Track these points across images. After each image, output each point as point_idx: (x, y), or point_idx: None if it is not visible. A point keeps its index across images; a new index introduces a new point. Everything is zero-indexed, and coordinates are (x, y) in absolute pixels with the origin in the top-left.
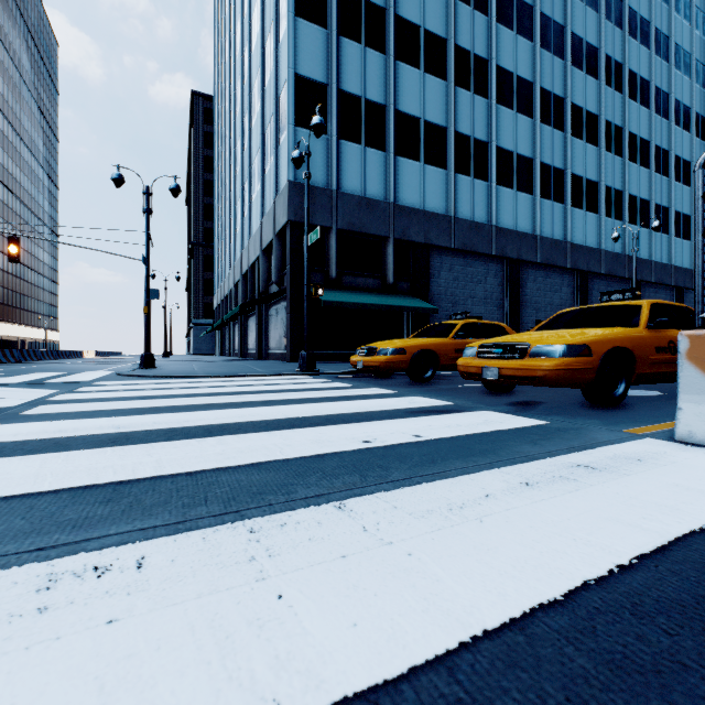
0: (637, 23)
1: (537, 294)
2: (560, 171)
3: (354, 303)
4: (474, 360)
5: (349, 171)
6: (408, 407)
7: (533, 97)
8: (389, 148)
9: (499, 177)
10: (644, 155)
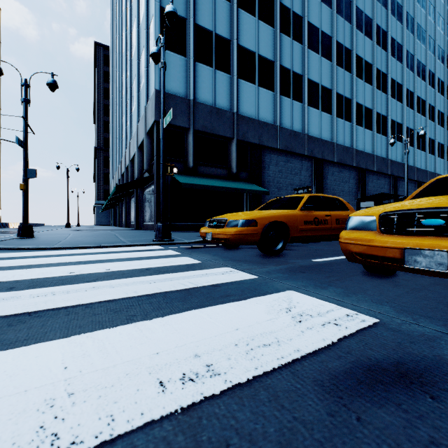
0: (395, 6)
1: (334, 184)
2: (348, 99)
3: (206, 185)
4: (378, 236)
5: (203, 86)
6: (305, 346)
7: (332, 47)
8: (233, 72)
9: (310, 101)
10: (399, 94)
